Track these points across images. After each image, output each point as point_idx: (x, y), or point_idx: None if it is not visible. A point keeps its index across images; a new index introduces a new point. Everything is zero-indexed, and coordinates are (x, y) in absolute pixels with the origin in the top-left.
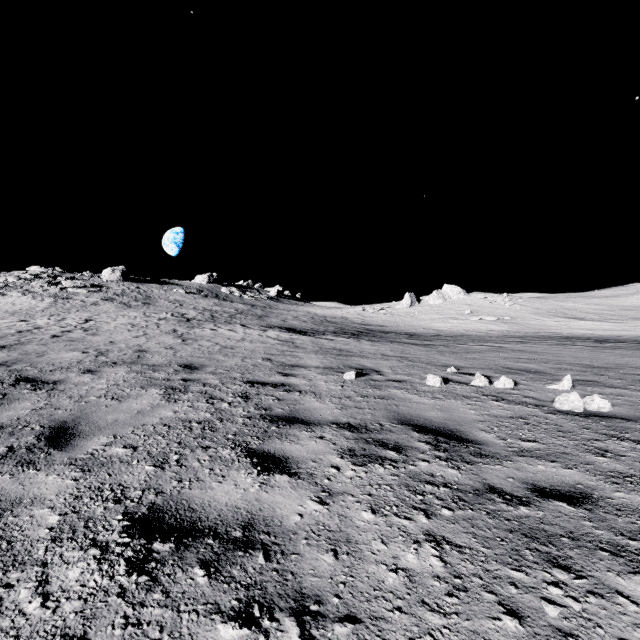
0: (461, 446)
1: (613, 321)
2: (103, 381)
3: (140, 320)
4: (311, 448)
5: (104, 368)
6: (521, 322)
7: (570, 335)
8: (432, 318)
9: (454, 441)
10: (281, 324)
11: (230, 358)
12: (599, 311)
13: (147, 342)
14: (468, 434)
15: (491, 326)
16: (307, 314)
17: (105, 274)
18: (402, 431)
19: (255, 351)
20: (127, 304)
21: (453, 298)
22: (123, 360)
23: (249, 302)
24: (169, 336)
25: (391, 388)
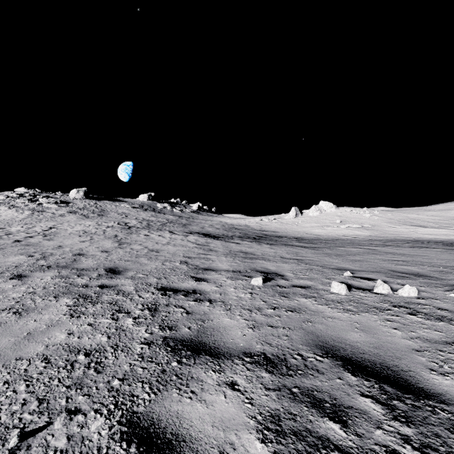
0: (424, 408)
1: (449, 228)
2: (23, 288)
3: (92, 228)
4: (219, 412)
5: (35, 273)
6: (379, 229)
7: (419, 239)
8: (312, 226)
9: (408, 395)
10: (200, 230)
11: (152, 261)
12: (437, 221)
13: (89, 246)
14: (418, 378)
15: (357, 232)
16: (219, 223)
17: (72, 194)
18: (332, 371)
19: (175, 254)
20: (86, 215)
21: (327, 211)
22: (58, 264)
23: (177, 214)
24: (110, 241)
25: (299, 296)
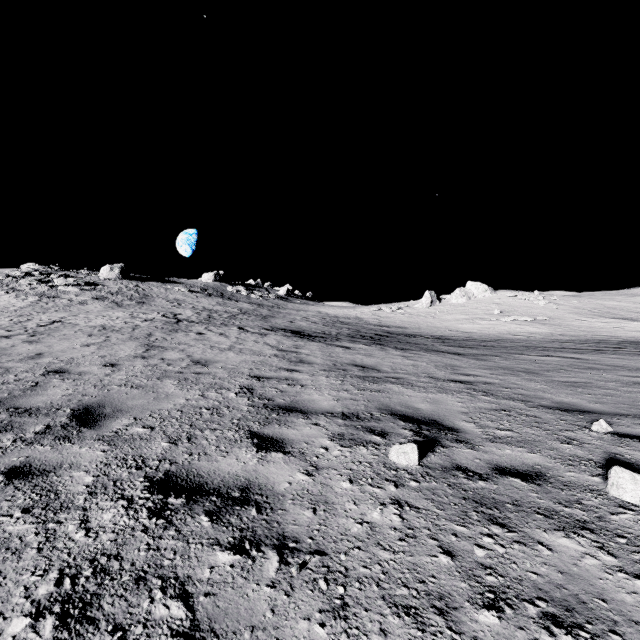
0: None
1: None
2: None
3: (119, 321)
4: None
5: None
6: (562, 323)
7: (634, 339)
8: (457, 318)
9: None
10: (287, 326)
11: (185, 388)
12: None
13: (90, 354)
14: None
15: (528, 328)
16: (318, 314)
17: (103, 272)
18: None
19: (236, 370)
20: (119, 303)
21: (478, 296)
22: None
23: (256, 301)
24: (134, 343)
25: (540, 522)
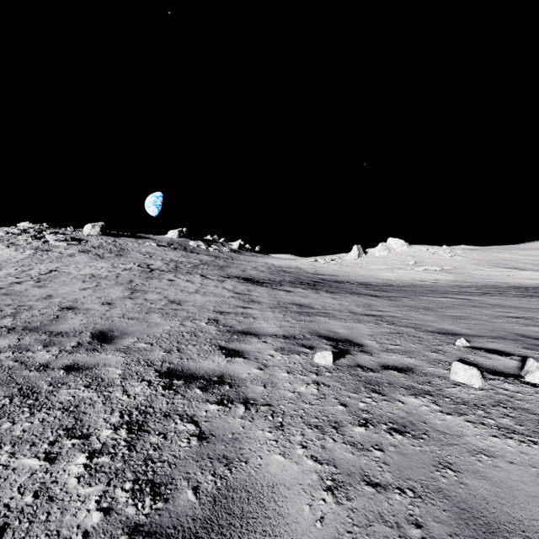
0: None
1: None
2: None
3: (104, 270)
4: None
5: None
6: (464, 272)
7: (519, 285)
8: (379, 268)
9: None
10: (240, 274)
11: (168, 319)
12: (536, 262)
13: (89, 296)
14: None
15: (436, 276)
16: (265, 264)
17: (86, 229)
18: None
19: (203, 307)
20: (101, 255)
21: (397, 250)
22: (28, 324)
23: (213, 254)
24: (120, 288)
25: (401, 391)
